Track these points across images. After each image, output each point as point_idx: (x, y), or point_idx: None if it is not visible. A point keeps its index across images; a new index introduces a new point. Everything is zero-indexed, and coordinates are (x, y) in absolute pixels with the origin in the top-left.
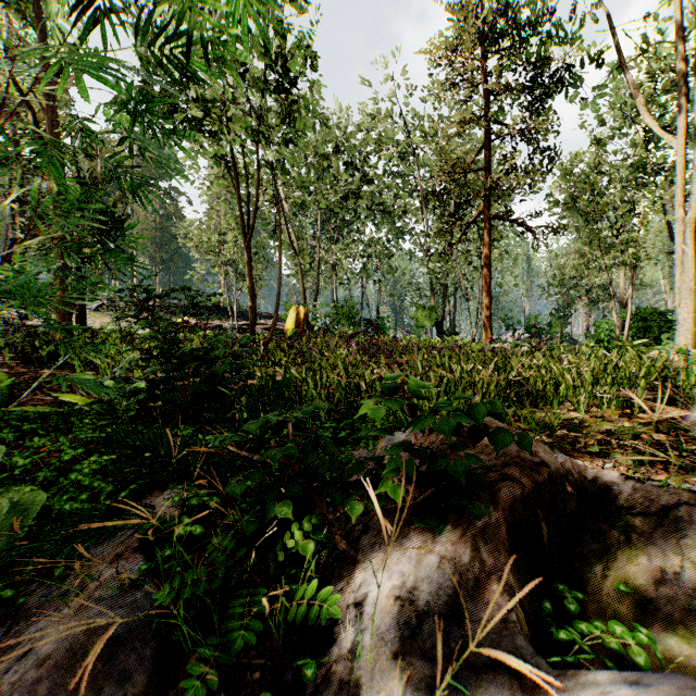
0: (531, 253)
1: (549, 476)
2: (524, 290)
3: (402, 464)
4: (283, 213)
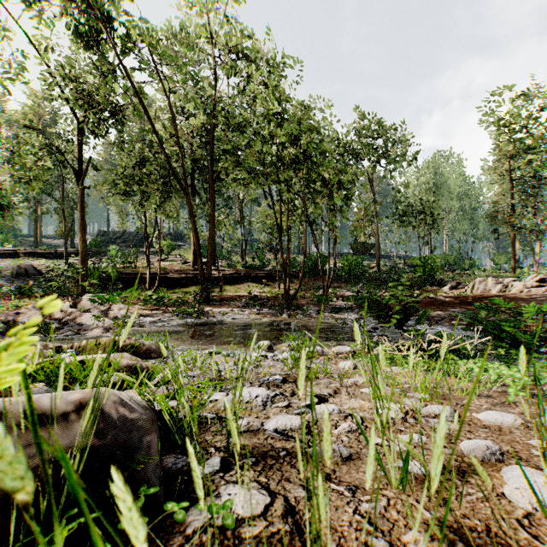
0: None
1: (457, 282)
2: None
3: (449, 281)
4: None
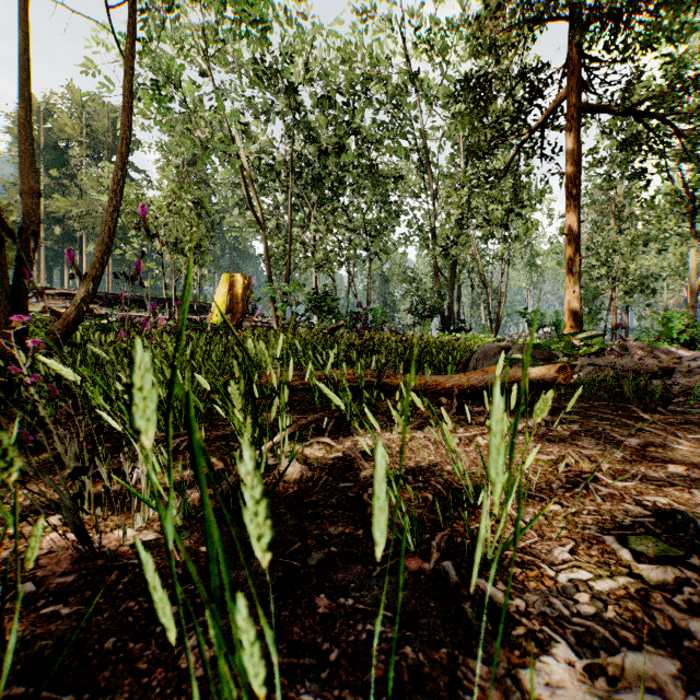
0: (535, 245)
1: None
2: (528, 286)
3: None
4: (240, 166)
